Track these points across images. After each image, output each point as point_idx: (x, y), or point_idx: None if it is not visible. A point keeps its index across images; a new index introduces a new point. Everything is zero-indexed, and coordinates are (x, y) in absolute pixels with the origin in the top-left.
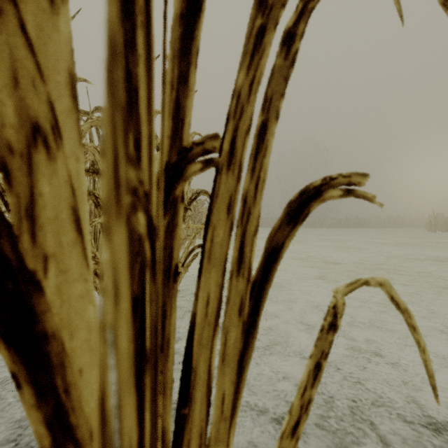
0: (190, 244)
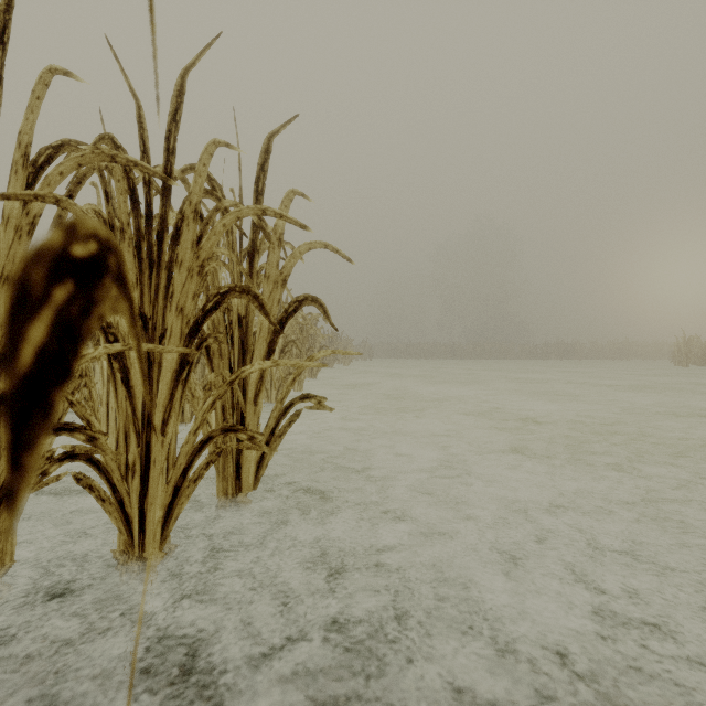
0: (285, 394)
